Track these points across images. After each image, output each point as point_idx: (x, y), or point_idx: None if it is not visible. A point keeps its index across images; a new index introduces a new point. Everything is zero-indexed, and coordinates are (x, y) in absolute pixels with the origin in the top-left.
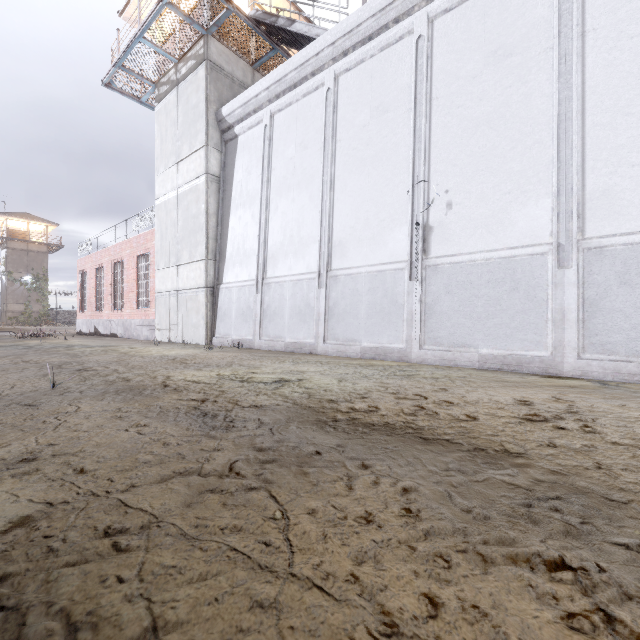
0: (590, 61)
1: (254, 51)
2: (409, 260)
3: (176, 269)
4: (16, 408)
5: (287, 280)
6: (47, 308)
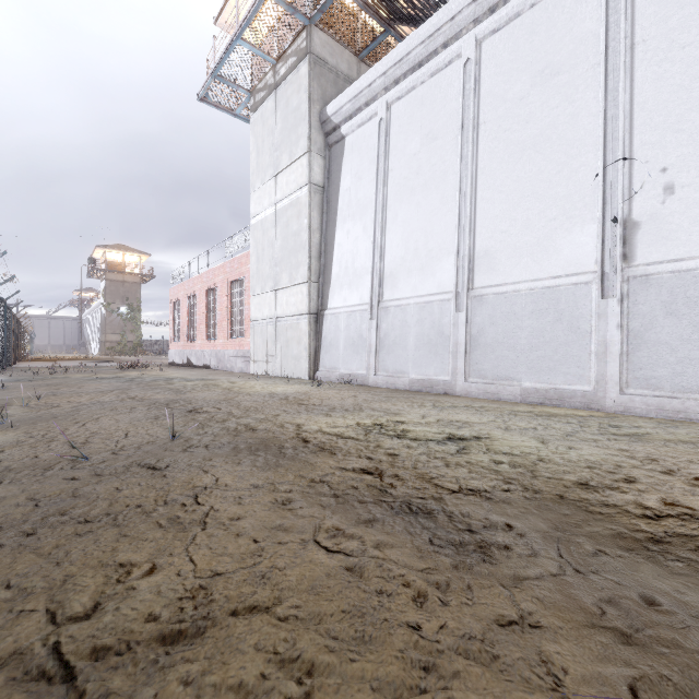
0: None
1: (361, 37)
2: (599, 270)
3: (274, 294)
4: (139, 473)
5: (411, 303)
6: (140, 338)
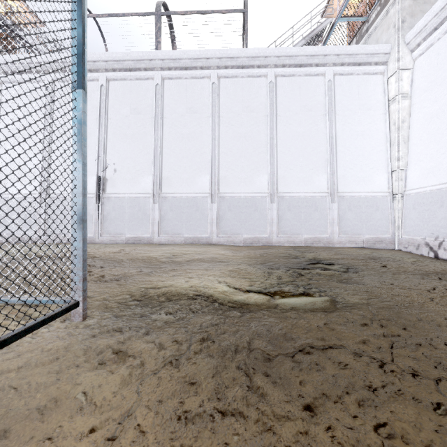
0: (164, 129)
1: None
2: (96, 193)
3: None
4: None
5: (15, 197)
6: None
